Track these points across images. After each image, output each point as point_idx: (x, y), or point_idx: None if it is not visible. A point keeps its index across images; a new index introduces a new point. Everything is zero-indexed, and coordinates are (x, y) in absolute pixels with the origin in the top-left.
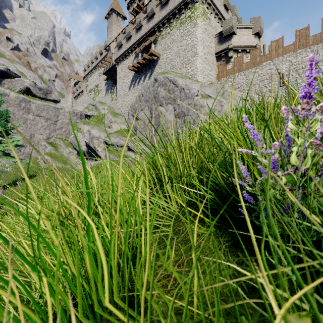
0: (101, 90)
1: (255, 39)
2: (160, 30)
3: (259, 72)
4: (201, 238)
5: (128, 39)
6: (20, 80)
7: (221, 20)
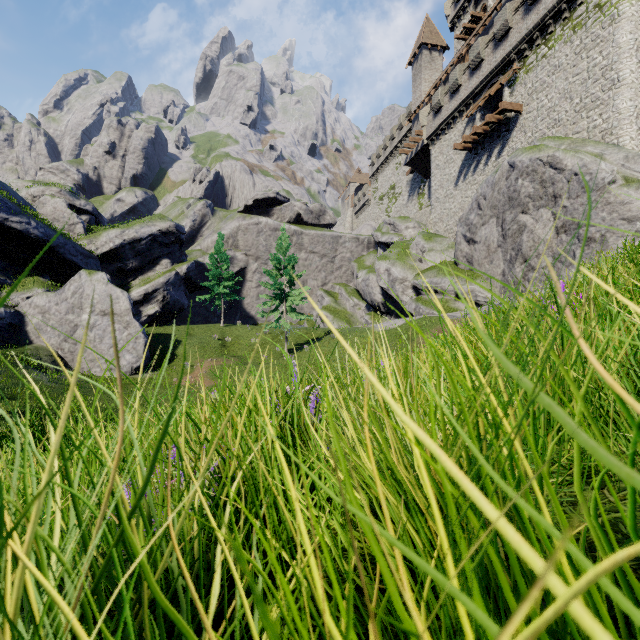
0: (400, 193)
1: None
2: (523, 55)
3: None
4: None
5: (453, 93)
6: (290, 205)
7: None
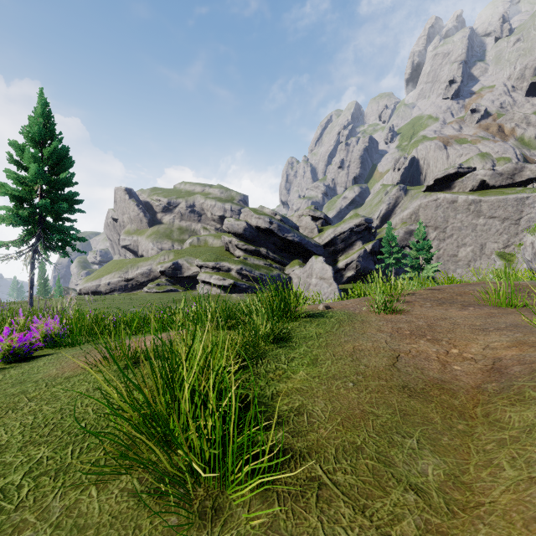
0: None
1: None
2: None
3: None
4: None
5: None
6: (472, 175)
7: None
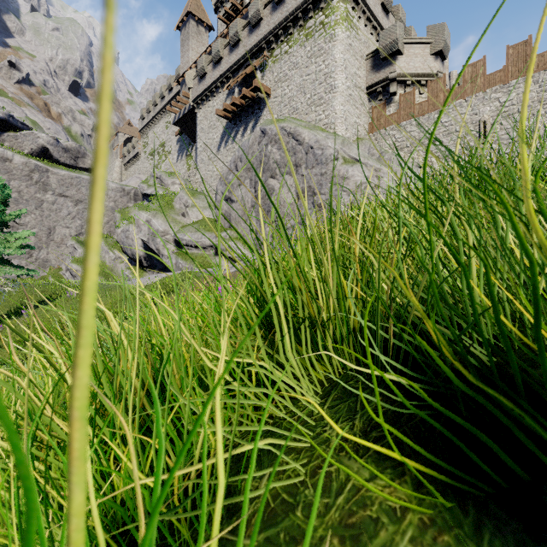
0: (170, 151)
1: (436, 63)
2: (272, 47)
3: (443, 119)
4: (404, 530)
5: (216, 63)
6: (32, 134)
7: (376, 31)
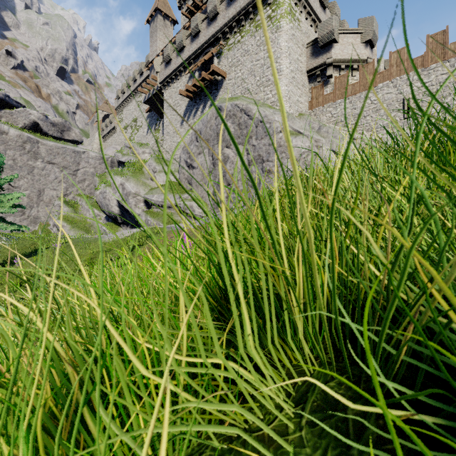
0: (141, 125)
1: (366, 50)
2: (227, 37)
3: (372, 98)
4: None
5: (180, 51)
6: (25, 111)
7: (315, 23)
